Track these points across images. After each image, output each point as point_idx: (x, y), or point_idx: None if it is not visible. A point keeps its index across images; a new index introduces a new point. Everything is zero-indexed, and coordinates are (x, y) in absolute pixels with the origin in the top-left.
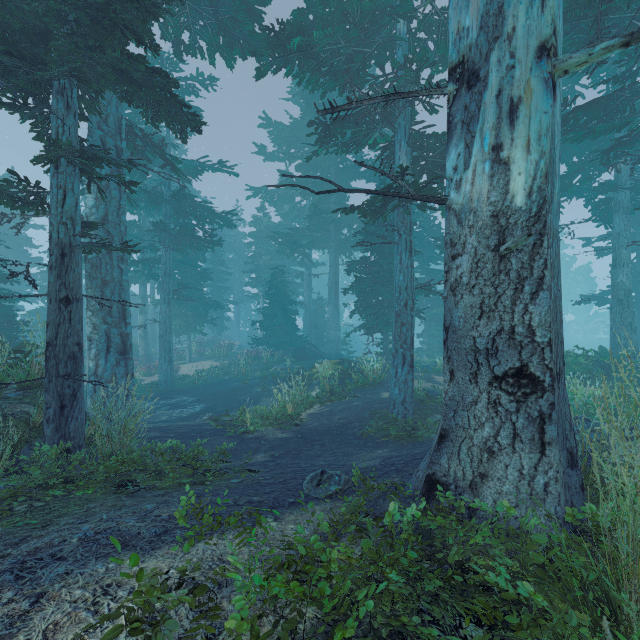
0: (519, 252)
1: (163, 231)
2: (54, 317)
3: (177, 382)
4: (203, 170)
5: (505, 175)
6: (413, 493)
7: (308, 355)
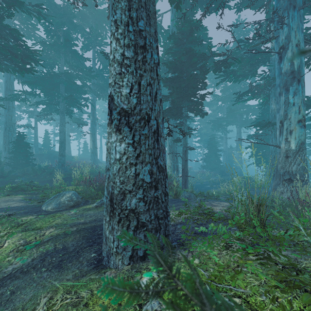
0: (290, 157)
1: None
2: (184, 164)
3: None
4: None
5: (287, 144)
6: None
7: (226, 174)
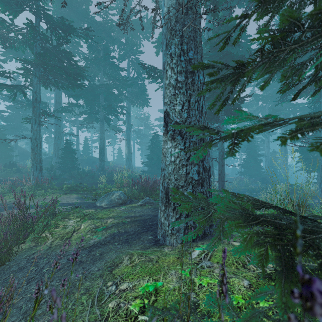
0: None
1: None
2: (220, 169)
3: None
4: None
5: None
6: None
7: (268, 181)
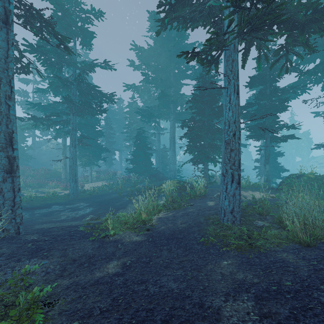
0: None
1: (70, 103)
2: None
3: (81, 194)
4: (94, 66)
5: None
6: None
7: (158, 178)
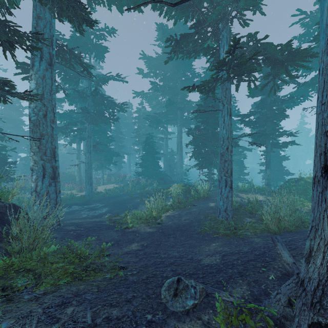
0: None
1: (87, 113)
2: None
3: (95, 195)
4: (108, 79)
5: None
6: (272, 315)
7: (166, 181)
